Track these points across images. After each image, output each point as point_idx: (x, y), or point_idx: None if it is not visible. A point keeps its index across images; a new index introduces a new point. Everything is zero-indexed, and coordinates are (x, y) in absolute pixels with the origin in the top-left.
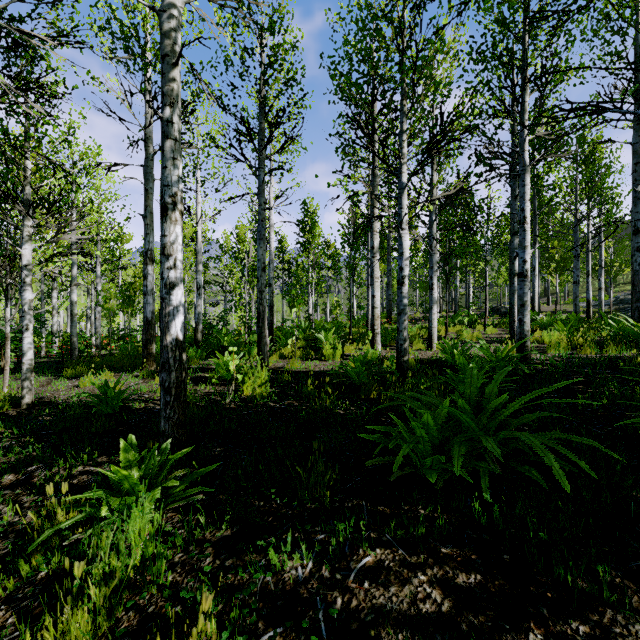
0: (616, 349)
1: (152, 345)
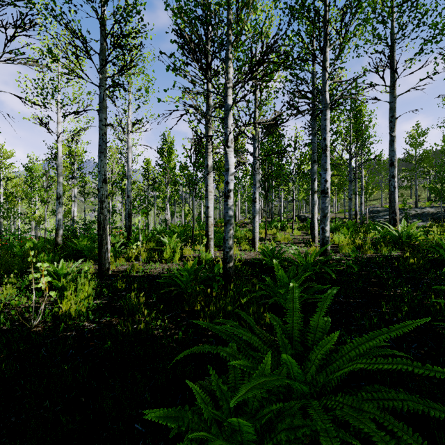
0: (387, 249)
1: None
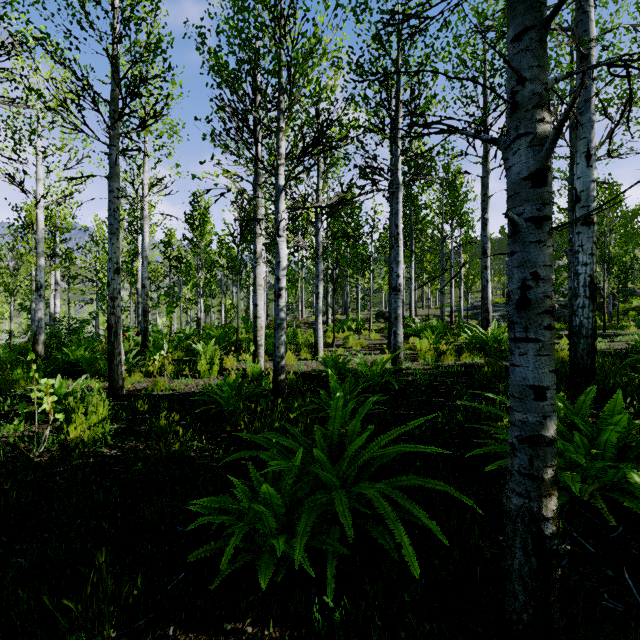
0: (470, 356)
1: None
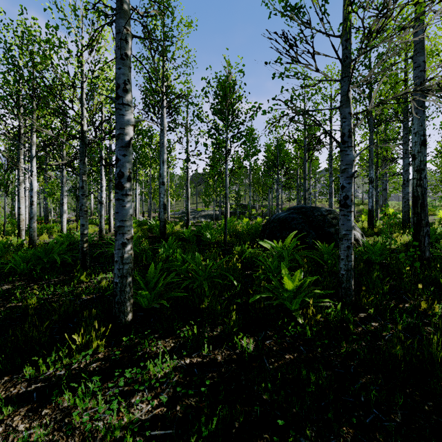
0: (142, 233)
1: None
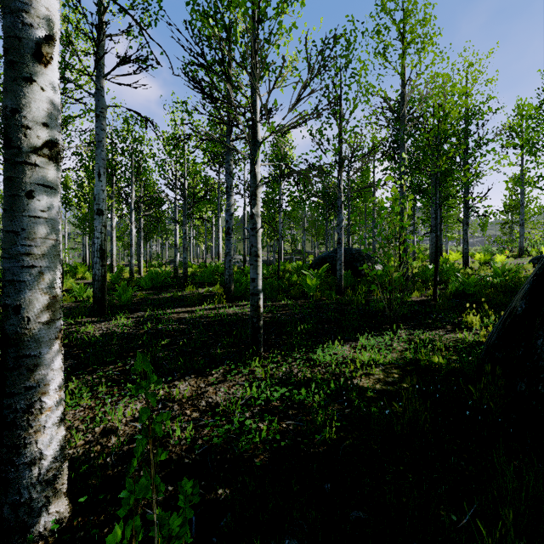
0: None
1: None
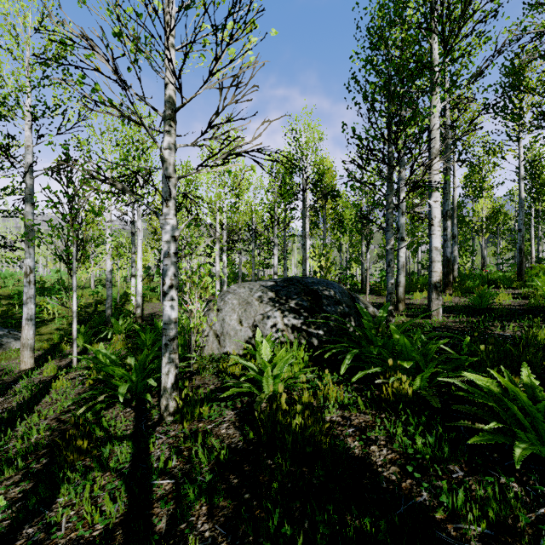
0: None
1: (450, 275)
